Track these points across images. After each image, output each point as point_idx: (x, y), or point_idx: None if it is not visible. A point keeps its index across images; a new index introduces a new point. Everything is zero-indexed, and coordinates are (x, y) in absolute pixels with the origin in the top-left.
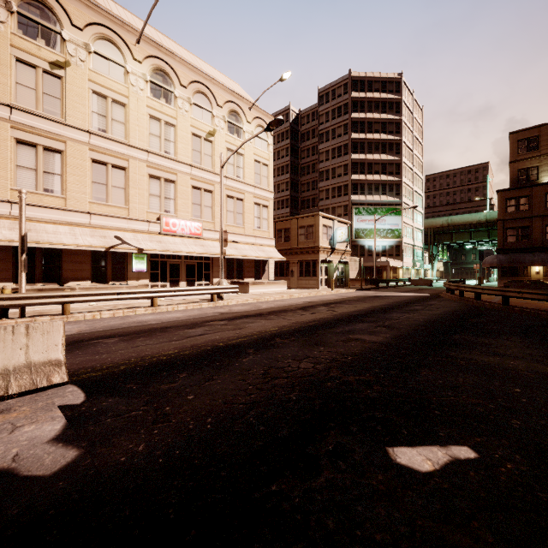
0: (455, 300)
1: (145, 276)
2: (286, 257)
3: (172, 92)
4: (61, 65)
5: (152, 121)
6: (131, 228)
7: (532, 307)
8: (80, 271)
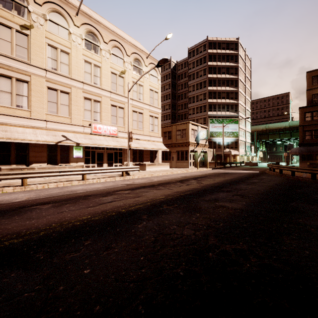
0: (277, 175)
1: (81, 160)
2: (169, 148)
3: (98, 46)
4: (27, 27)
5: (86, 64)
6: (72, 130)
7: None
8: (40, 157)
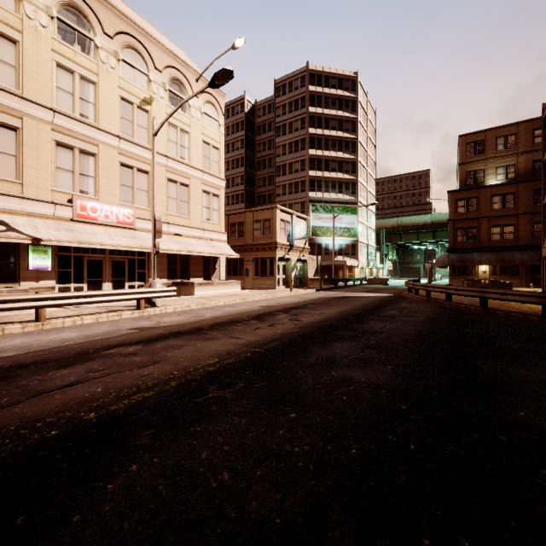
0: (422, 301)
1: (48, 276)
2: (240, 254)
3: (91, 40)
4: None
5: (61, 71)
6: (26, 210)
7: (514, 310)
8: None
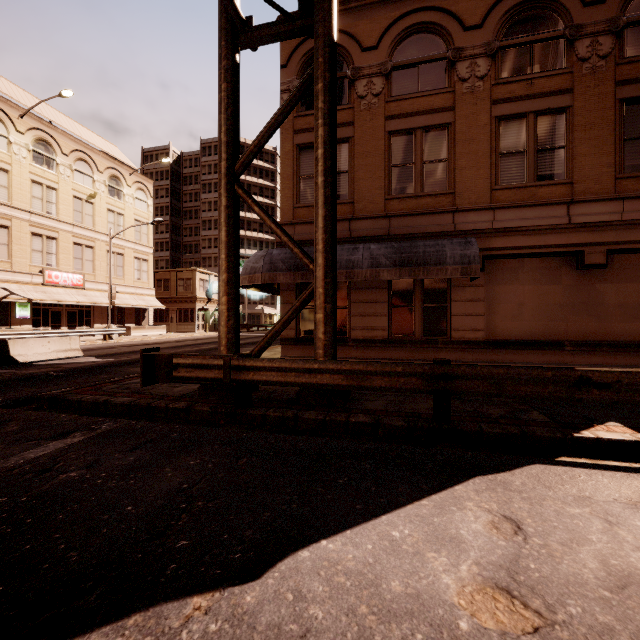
0: None
1: (28, 322)
2: (166, 305)
3: (54, 160)
4: None
5: (35, 185)
6: (15, 279)
7: None
8: None
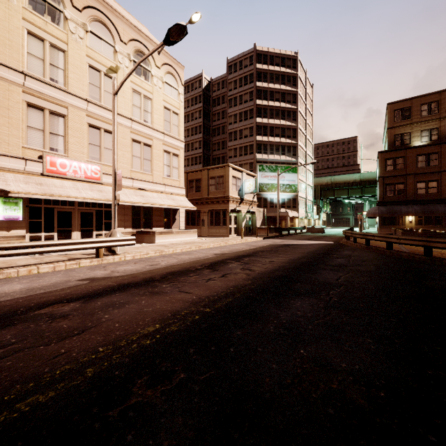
0: (361, 248)
1: (19, 226)
2: (197, 206)
3: (61, 12)
4: None
5: (32, 38)
6: None
7: None
8: None
